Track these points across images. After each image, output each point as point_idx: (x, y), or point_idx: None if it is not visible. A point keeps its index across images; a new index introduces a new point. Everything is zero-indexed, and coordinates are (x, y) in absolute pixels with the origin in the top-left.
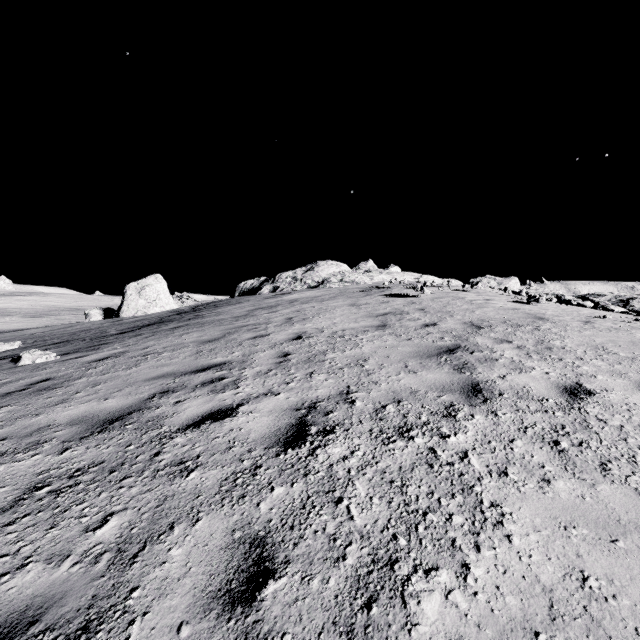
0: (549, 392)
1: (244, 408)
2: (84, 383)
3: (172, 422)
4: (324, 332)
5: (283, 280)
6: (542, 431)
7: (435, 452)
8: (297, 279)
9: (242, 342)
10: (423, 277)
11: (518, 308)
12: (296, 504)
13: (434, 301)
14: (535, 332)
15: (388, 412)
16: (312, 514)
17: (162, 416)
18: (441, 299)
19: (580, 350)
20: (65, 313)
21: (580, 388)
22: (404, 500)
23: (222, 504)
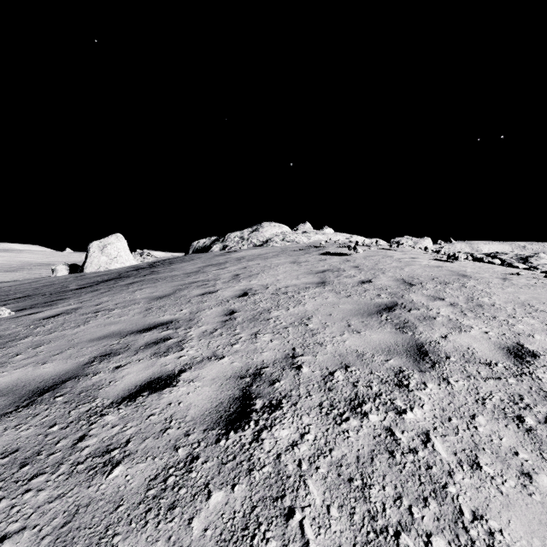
0: (494, 354)
1: (186, 375)
2: (27, 343)
3: (107, 393)
4: (268, 289)
5: (232, 239)
6: (501, 403)
7: (394, 434)
8: (244, 239)
9: (191, 299)
10: (353, 237)
11: (441, 266)
12: (237, 521)
13: (366, 259)
14: (463, 289)
15: (337, 380)
16: (257, 538)
17: (97, 385)
18: (372, 257)
19: (509, 307)
20: (37, 268)
21: (523, 349)
22: (368, 511)
23: (145, 521)
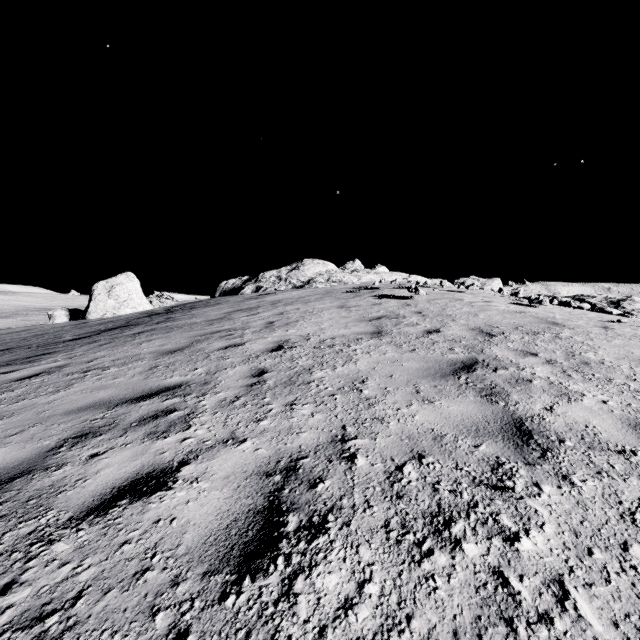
0: (625, 436)
1: (188, 470)
2: None
3: (67, 501)
4: (310, 340)
5: (267, 279)
6: None
7: (507, 582)
8: (281, 278)
9: (210, 354)
10: (411, 277)
11: (523, 311)
12: None
13: (431, 303)
14: (558, 341)
15: (408, 480)
16: None
17: (57, 486)
18: (438, 301)
19: (624, 366)
20: (34, 313)
21: None
22: None
23: None
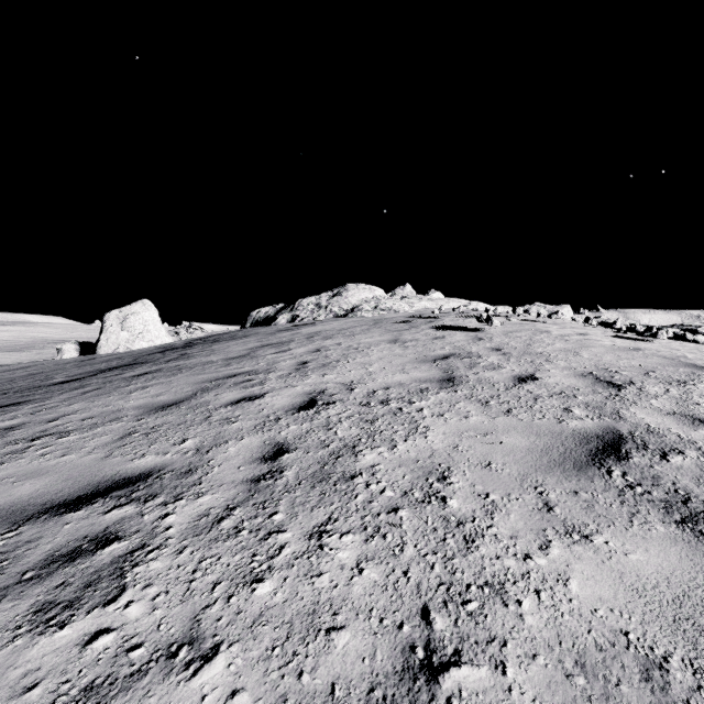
0: None
1: None
2: None
3: None
4: (354, 392)
5: (304, 307)
6: None
7: None
8: (321, 306)
9: (213, 412)
10: (472, 304)
11: (638, 347)
12: None
13: (509, 336)
14: None
15: None
16: None
17: None
18: (517, 333)
19: None
20: (51, 346)
21: None
22: None
23: None
